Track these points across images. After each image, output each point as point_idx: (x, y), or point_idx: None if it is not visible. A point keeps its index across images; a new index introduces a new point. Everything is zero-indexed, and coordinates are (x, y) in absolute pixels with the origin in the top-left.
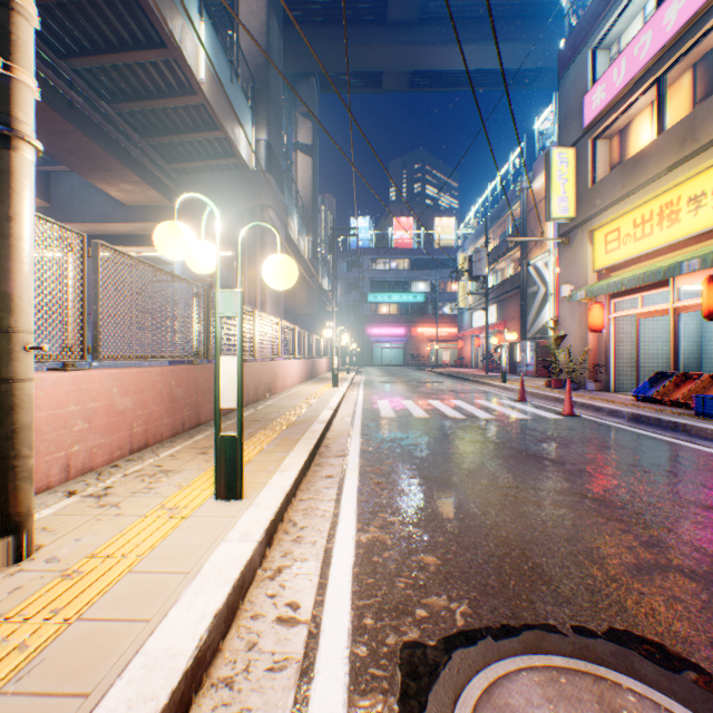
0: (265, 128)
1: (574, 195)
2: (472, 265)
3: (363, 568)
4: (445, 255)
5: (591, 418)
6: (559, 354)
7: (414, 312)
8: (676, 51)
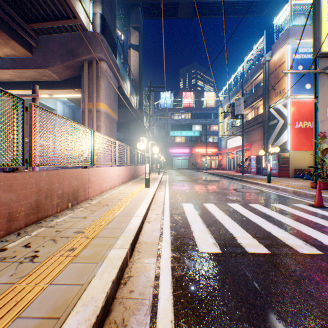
0: (100, 5)
1: None
2: (234, 108)
3: None
4: (209, 111)
5: None
6: None
7: (194, 141)
8: None
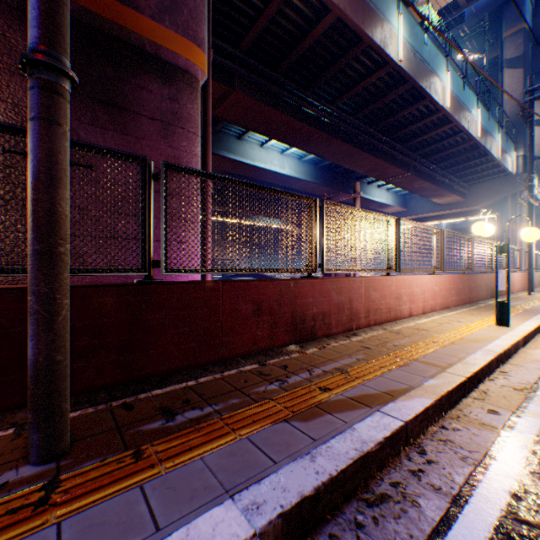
0: (520, 149)
1: None
2: None
3: None
4: None
5: None
6: None
7: None
8: None
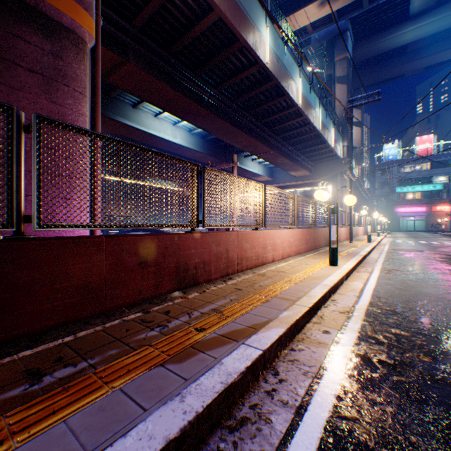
0: (345, 141)
1: None
2: None
3: (388, 247)
4: None
5: None
6: None
7: (433, 196)
8: None
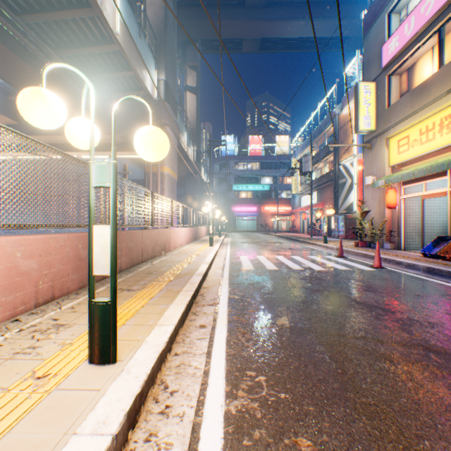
0: (164, 71)
1: (374, 114)
2: (302, 165)
3: None
4: (282, 160)
5: (395, 270)
6: (365, 224)
7: (263, 197)
8: None
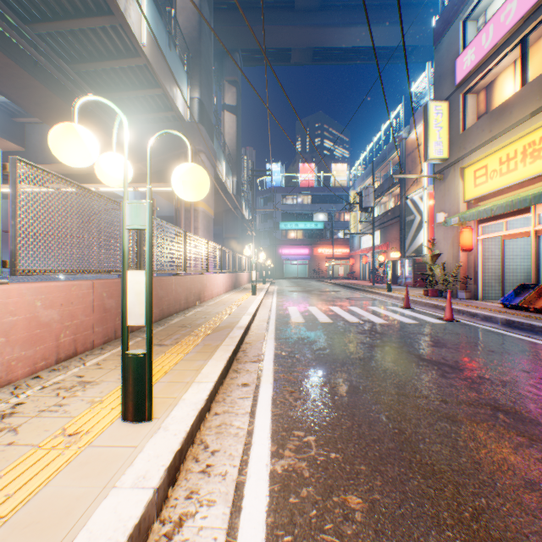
0: (198, 88)
1: (447, 140)
2: (362, 199)
3: (279, 517)
4: (339, 193)
5: (469, 323)
6: (435, 269)
7: (316, 236)
8: (539, 15)
